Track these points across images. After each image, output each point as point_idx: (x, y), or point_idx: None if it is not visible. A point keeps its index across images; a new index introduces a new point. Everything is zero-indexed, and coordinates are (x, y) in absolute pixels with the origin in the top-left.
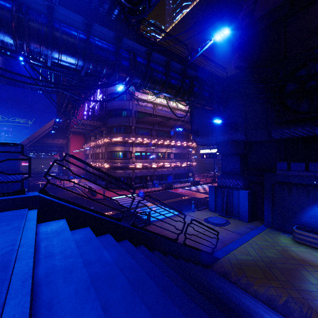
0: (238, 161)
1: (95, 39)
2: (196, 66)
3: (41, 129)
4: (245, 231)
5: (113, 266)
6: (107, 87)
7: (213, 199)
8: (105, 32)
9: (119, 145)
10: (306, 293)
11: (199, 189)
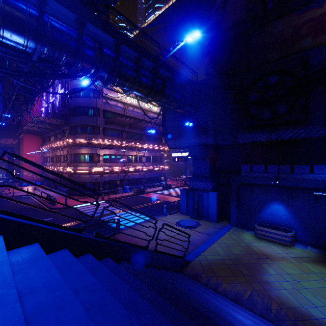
0: (208, 164)
1: (50, 18)
2: (167, 67)
3: None
4: (214, 232)
5: (65, 290)
6: (67, 78)
7: (185, 202)
8: (64, 12)
9: (85, 147)
10: (266, 285)
11: (172, 193)
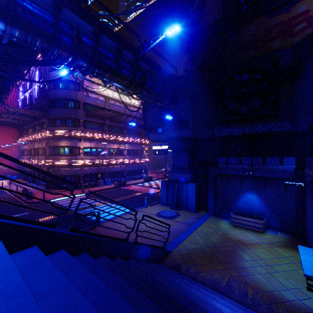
0: (187, 157)
1: None
2: (148, 60)
3: None
4: (193, 221)
5: (25, 296)
6: (42, 65)
7: (165, 194)
8: None
9: (64, 140)
10: (242, 270)
11: (152, 185)
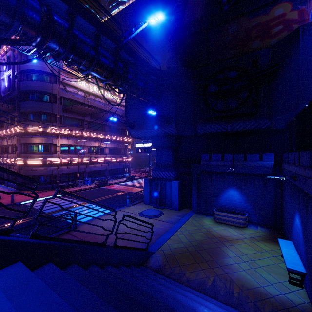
0: (170, 154)
1: None
2: (130, 51)
3: None
4: (176, 219)
5: None
6: (4, 43)
7: (148, 192)
8: None
9: (38, 136)
10: (227, 268)
11: (135, 184)
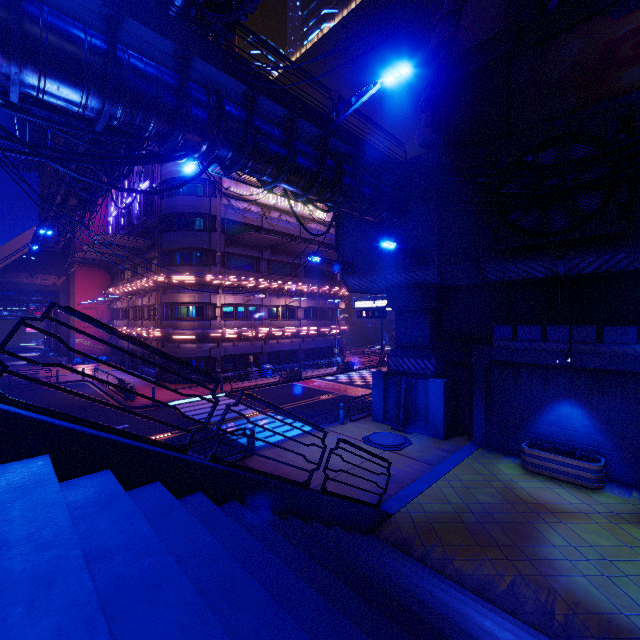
0: (427, 324)
1: (128, 52)
2: (347, 134)
3: (1, 252)
4: (439, 457)
5: (161, 555)
6: (157, 161)
7: (381, 399)
8: (153, 40)
9: (188, 291)
10: (545, 565)
11: (355, 379)
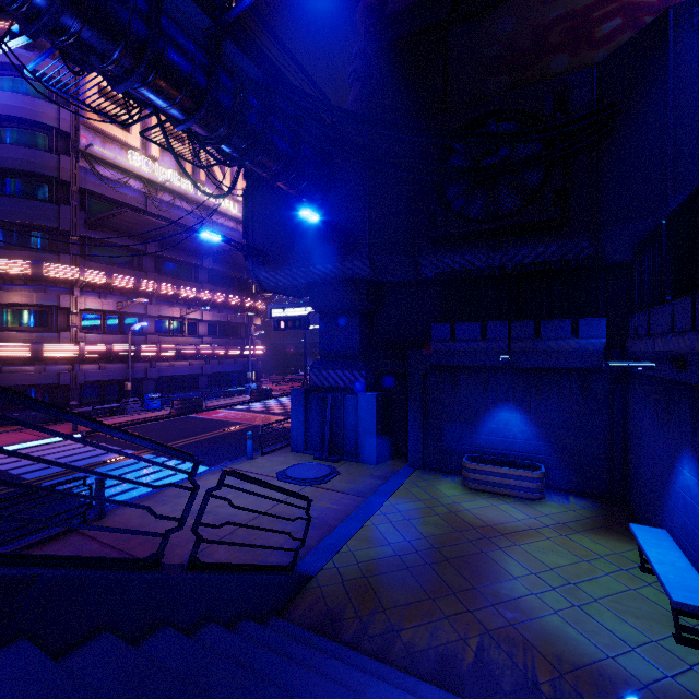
0: (357, 327)
1: None
2: (252, 47)
3: None
4: (372, 486)
5: None
6: None
7: (302, 423)
8: None
9: (19, 287)
10: (511, 609)
11: (272, 407)
